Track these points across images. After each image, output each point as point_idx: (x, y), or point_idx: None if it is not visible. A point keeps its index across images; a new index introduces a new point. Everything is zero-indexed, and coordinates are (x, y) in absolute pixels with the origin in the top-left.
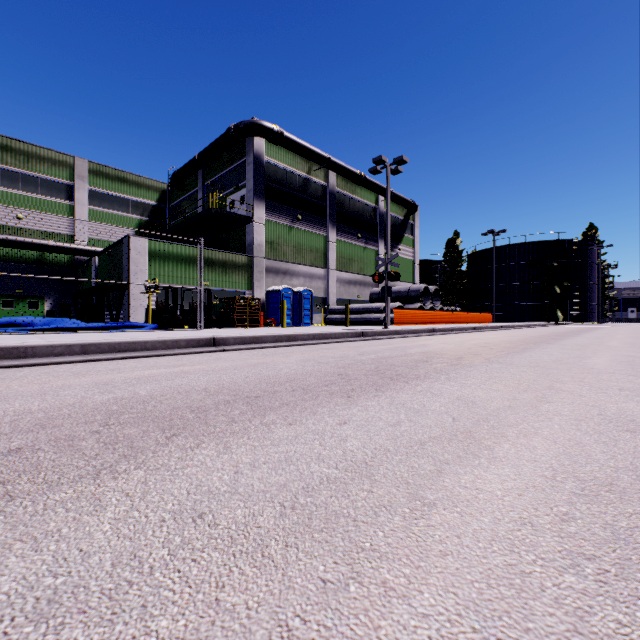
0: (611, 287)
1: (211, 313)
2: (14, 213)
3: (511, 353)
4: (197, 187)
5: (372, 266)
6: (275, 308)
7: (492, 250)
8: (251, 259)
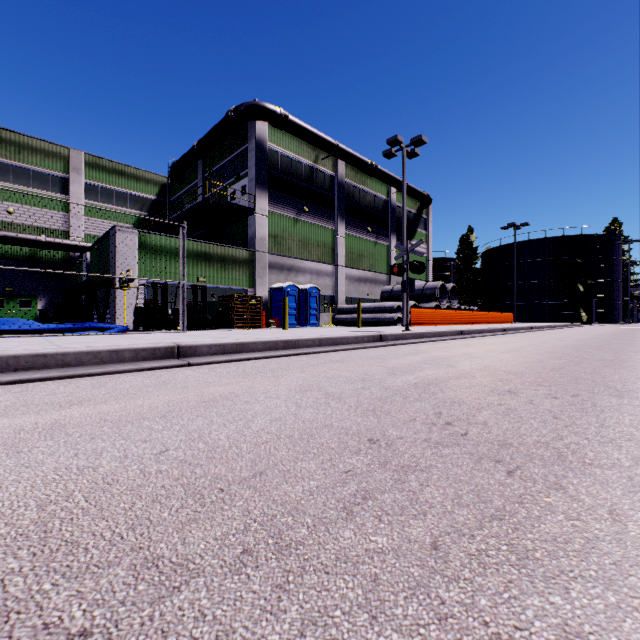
0: (636, 285)
1: (206, 312)
2: (4, 207)
3: (621, 371)
4: (197, 179)
5: (383, 263)
6: (279, 307)
7: (509, 246)
8: (253, 254)
